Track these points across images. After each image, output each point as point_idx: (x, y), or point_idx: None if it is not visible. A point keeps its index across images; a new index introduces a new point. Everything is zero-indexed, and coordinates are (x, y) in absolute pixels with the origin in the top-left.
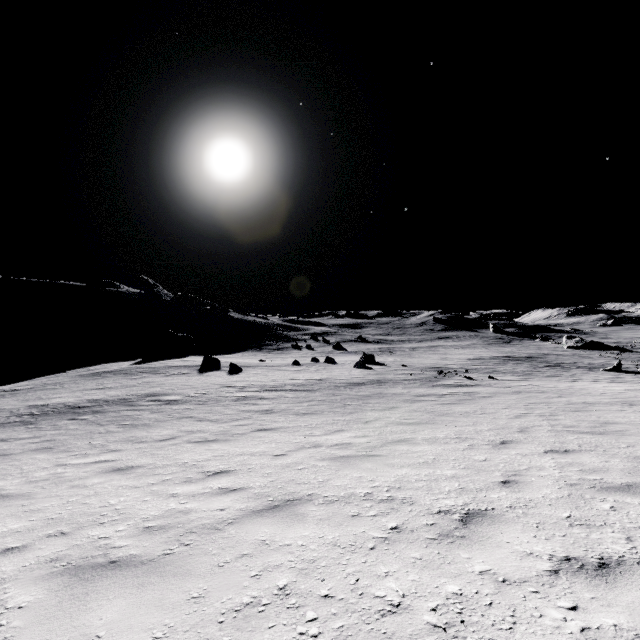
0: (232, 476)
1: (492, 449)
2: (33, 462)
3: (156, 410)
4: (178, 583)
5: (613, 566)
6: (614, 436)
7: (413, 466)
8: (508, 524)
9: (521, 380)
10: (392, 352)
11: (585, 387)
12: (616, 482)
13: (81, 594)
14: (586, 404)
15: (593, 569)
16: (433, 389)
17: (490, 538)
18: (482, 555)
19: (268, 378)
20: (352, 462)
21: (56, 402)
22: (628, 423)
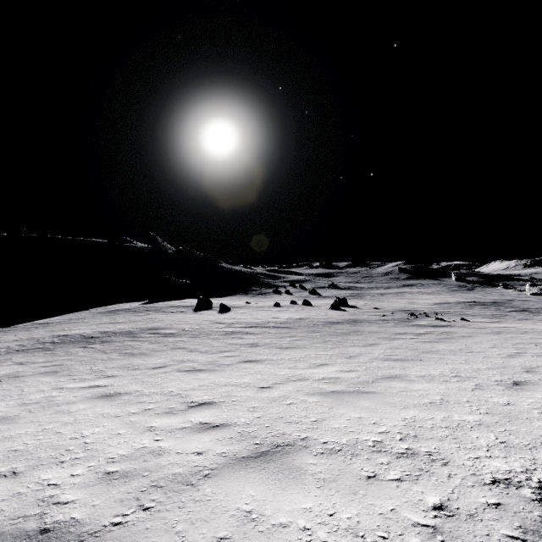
0: (215, 409)
1: (508, 391)
2: (36, 384)
3: (154, 341)
4: None
5: None
6: None
7: (420, 407)
8: None
9: (494, 322)
10: (362, 297)
11: None
12: None
13: None
14: None
15: None
16: (408, 328)
17: None
18: None
19: (253, 316)
20: (345, 399)
21: (75, 333)
22: None
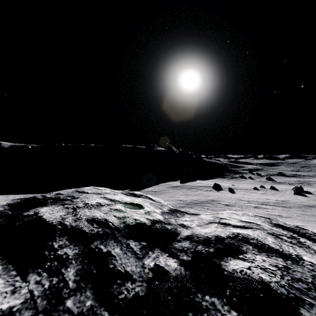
0: None
1: None
2: None
3: (228, 208)
4: None
5: None
6: None
7: None
8: None
9: None
10: (310, 184)
11: None
12: None
13: None
14: None
15: None
16: None
17: None
18: None
19: (253, 197)
20: None
21: (182, 199)
22: None
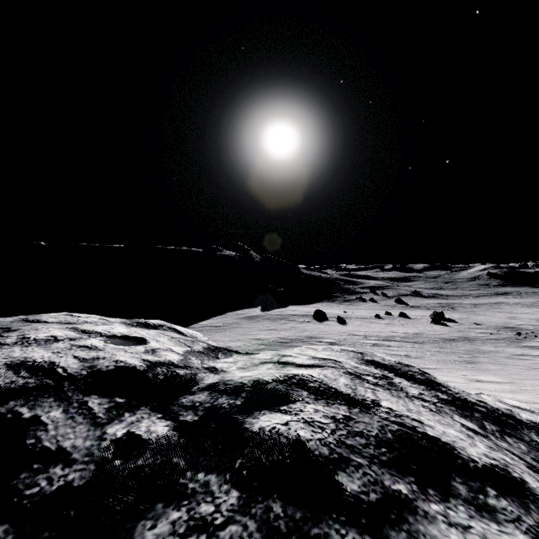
0: None
1: None
2: None
3: None
4: None
5: None
6: None
7: None
8: None
9: None
10: (454, 308)
11: None
12: None
13: None
14: None
15: None
16: (522, 350)
17: None
18: None
19: (373, 330)
20: (516, 391)
21: (262, 337)
22: None
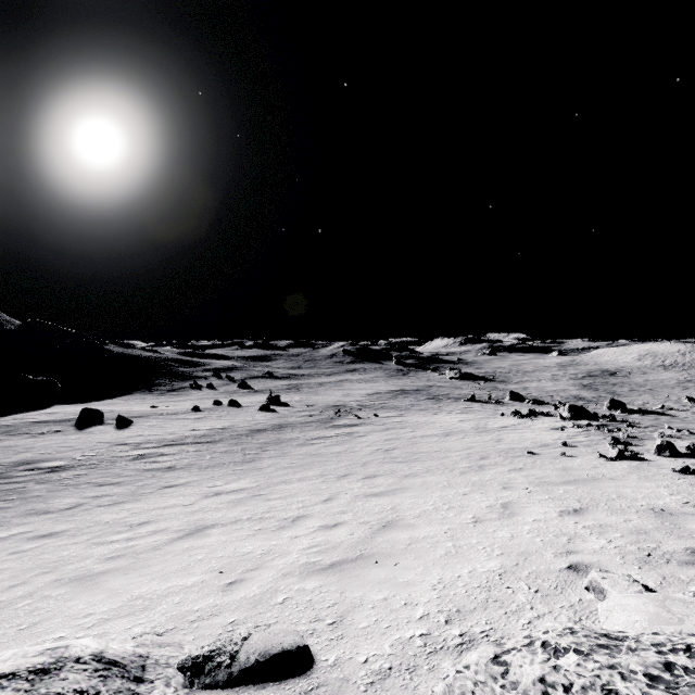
0: (154, 524)
1: (335, 480)
2: None
3: (41, 480)
4: (146, 569)
5: (338, 525)
6: (409, 463)
7: (282, 498)
8: (312, 518)
9: (398, 416)
10: (299, 389)
11: (436, 420)
12: (377, 491)
13: (93, 583)
14: (422, 437)
15: (330, 527)
16: (325, 431)
17: (300, 525)
18: (292, 531)
19: (166, 430)
20: (243, 502)
21: None
22: (428, 452)
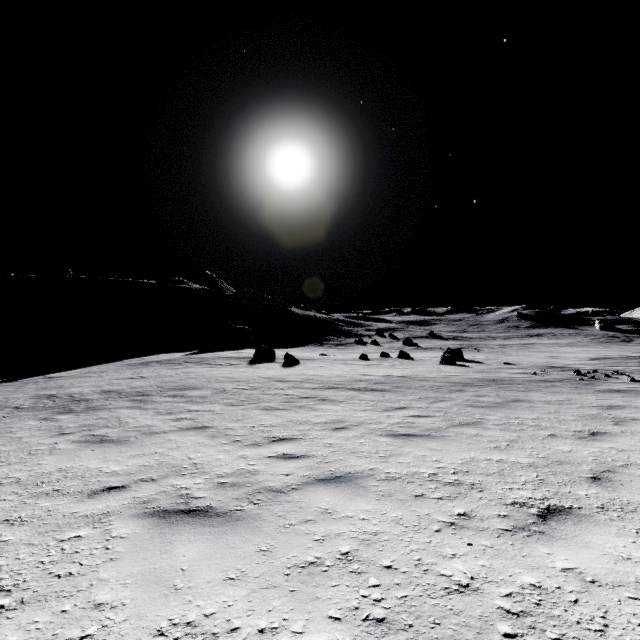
0: None
1: None
2: None
3: (165, 411)
4: None
5: None
6: None
7: None
8: None
9: None
10: (478, 349)
11: None
12: None
13: None
14: None
15: None
16: (610, 397)
17: None
18: None
19: (331, 372)
20: None
21: (67, 392)
22: None
